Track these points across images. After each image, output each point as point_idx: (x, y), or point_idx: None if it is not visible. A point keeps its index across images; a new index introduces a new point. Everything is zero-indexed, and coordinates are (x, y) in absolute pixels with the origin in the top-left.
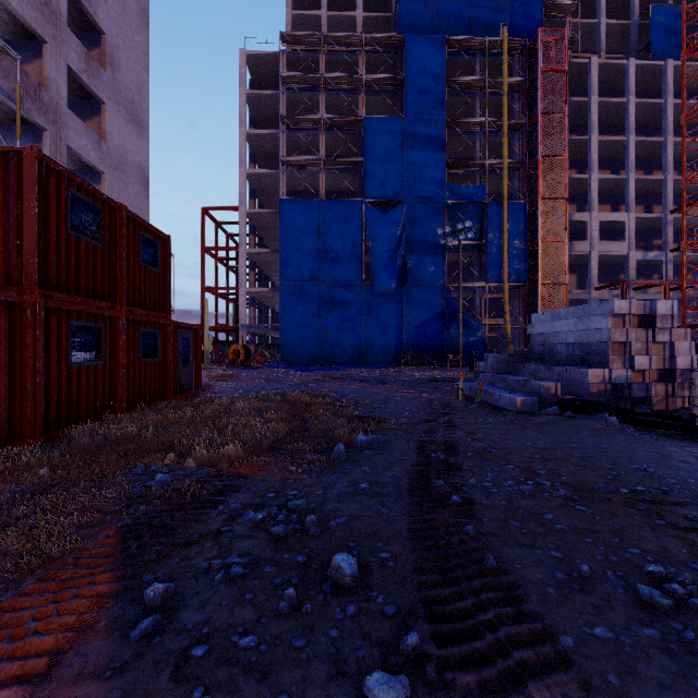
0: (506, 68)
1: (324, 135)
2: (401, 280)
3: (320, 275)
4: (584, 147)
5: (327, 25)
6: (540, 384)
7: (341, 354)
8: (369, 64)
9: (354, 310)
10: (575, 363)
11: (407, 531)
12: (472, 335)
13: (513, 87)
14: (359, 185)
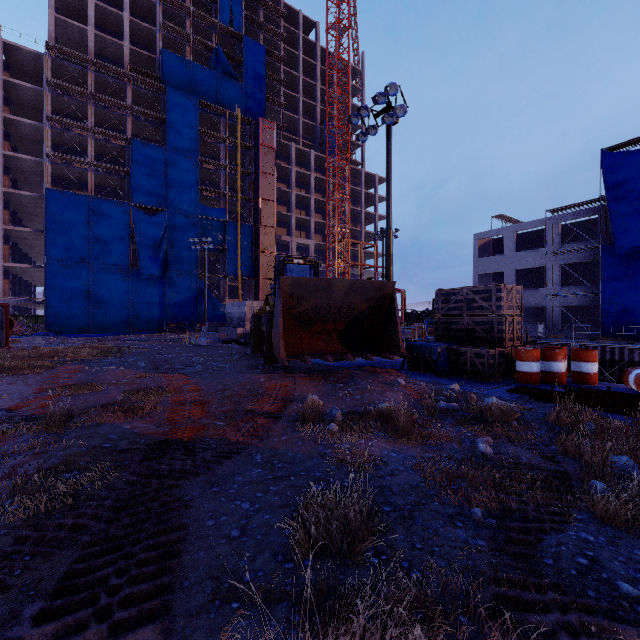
0: (240, 135)
1: (93, 141)
2: (164, 269)
3: (89, 258)
4: (289, 195)
5: (94, 39)
6: (218, 334)
7: (111, 324)
8: (136, 93)
9: (123, 289)
10: (238, 326)
11: (148, 359)
12: (217, 310)
13: (245, 147)
14: (127, 189)
